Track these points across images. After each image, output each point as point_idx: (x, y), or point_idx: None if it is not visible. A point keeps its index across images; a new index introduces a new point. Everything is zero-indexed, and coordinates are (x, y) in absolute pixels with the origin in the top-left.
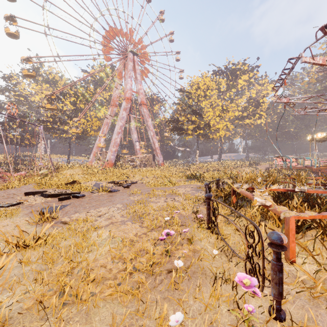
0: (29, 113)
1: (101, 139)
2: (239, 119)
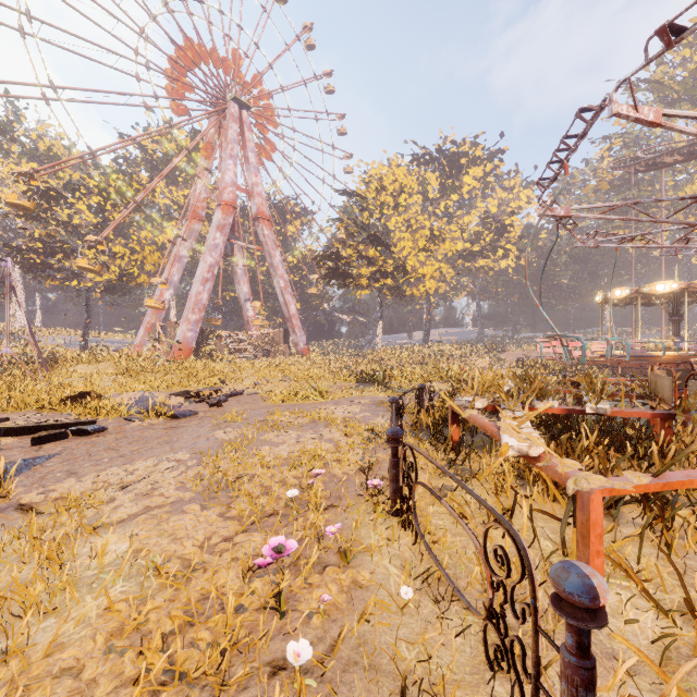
0: None
1: (165, 294)
2: (466, 258)
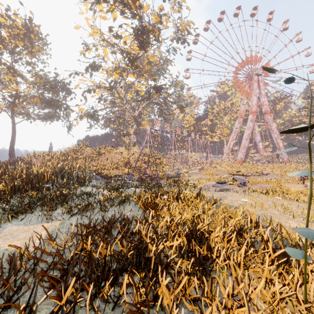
0: (206, 138)
1: (231, 143)
2: None
